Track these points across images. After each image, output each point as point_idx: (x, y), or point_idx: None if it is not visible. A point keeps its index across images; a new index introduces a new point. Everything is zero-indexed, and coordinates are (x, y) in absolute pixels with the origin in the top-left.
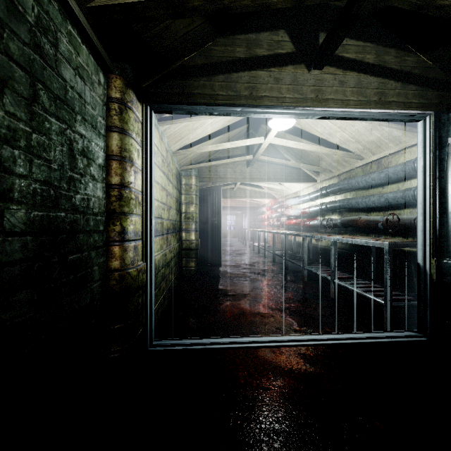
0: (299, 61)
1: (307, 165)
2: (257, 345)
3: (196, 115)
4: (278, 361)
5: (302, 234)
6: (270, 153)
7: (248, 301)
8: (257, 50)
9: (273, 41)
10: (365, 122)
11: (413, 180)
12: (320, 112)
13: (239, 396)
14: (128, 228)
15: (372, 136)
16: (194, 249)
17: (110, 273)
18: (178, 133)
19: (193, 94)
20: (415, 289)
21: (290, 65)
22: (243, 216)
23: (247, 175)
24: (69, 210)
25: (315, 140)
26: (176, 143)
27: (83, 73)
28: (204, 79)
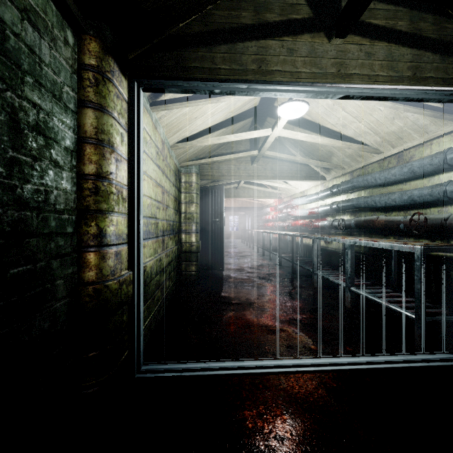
0: (317, 29)
1: (317, 161)
2: (267, 371)
3: (194, 94)
4: (294, 395)
5: (312, 236)
6: (277, 149)
7: (254, 311)
8: (267, 15)
9: (286, 4)
10: (389, 107)
11: (442, 174)
12: (343, 90)
13: (247, 450)
14: (107, 230)
15: (393, 126)
16: (195, 252)
17: (81, 287)
18: (176, 123)
19: (190, 67)
20: (444, 299)
21: (307, 34)
22: (246, 217)
23: (252, 173)
24: (10, 205)
25: (326, 133)
26: (174, 135)
27: (37, 21)
28: (203, 50)
